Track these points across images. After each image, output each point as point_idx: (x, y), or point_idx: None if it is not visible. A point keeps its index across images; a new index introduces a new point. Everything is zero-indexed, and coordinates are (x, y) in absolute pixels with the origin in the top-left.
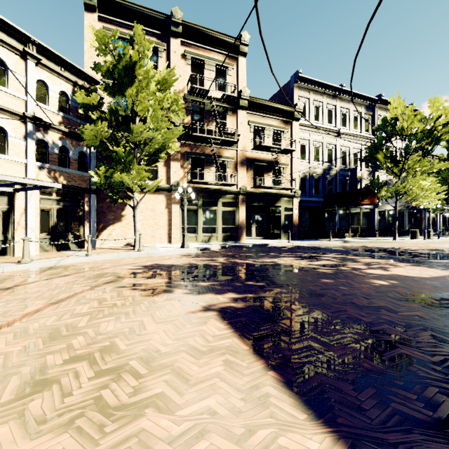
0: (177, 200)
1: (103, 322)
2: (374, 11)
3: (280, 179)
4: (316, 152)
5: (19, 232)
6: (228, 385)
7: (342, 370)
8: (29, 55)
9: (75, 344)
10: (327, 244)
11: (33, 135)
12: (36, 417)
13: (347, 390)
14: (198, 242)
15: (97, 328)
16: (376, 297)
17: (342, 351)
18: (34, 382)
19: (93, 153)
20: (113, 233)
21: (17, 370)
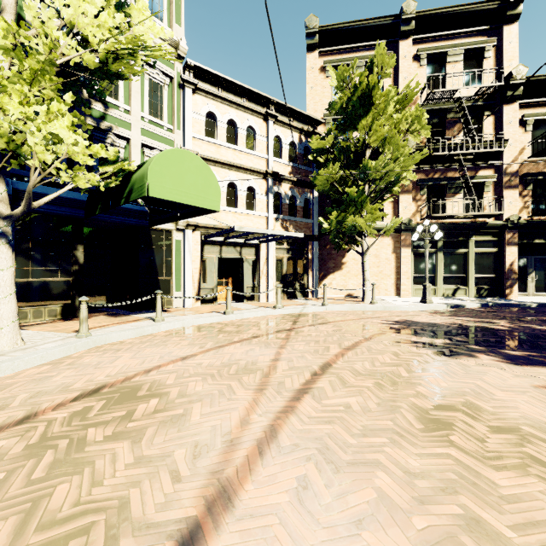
0: (408, 243)
1: (426, 376)
2: None
3: None
4: None
5: (262, 280)
6: None
7: None
8: (269, 116)
9: (424, 393)
10: None
11: (272, 189)
12: (471, 451)
13: None
14: (436, 296)
15: (428, 382)
16: None
17: None
18: (426, 418)
19: (316, 199)
20: (333, 283)
21: (396, 404)
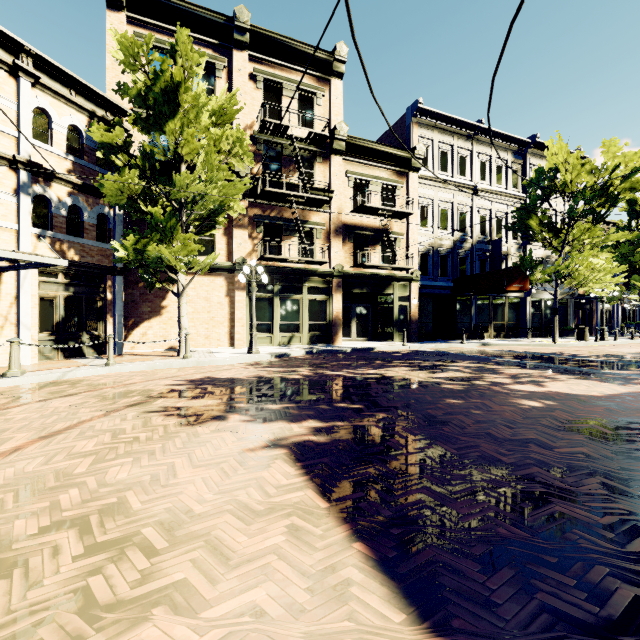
0: (243, 285)
1: (113, 466)
2: (520, 5)
3: (392, 255)
4: (443, 217)
5: (7, 331)
6: (289, 566)
7: (465, 540)
8: (21, 71)
9: (63, 502)
10: (458, 348)
11: (28, 188)
12: None
13: (471, 572)
14: (273, 345)
15: (103, 476)
16: (523, 426)
17: (468, 510)
18: None
19: (119, 216)
20: (149, 333)
21: None
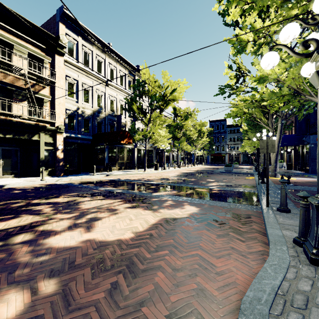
0: None
1: None
2: None
3: (35, 110)
4: (86, 94)
5: None
6: None
7: None
8: None
9: None
10: (88, 179)
11: None
12: None
13: None
14: None
15: None
16: None
17: None
18: None
19: None
20: None
21: None
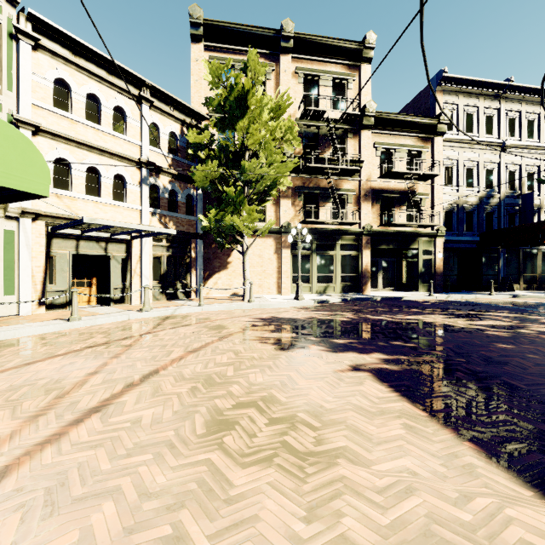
0: (288, 244)
1: (249, 373)
2: None
3: (418, 214)
4: (468, 175)
5: (135, 280)
6: (418, 449)
7: None
8: (143, 99)
9: (234, 392)
10: (487, 299)
11: (147, 180)
12: (235, 450)
13: None
14: (311, 293)
15: (247, 379)
16: None
17: None
18: (216, 421)
19: (200, 195)
20: (218, 282)
21: (195, 409)
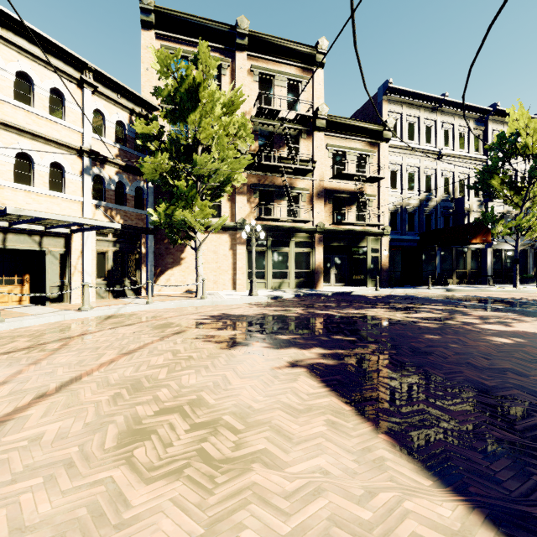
0: (243, 241)
1: (183, 375)
2: (499, 10)
3: (366, 214)
4: (410, 179)
5: (76, 277)
6: (335, 446)
7: (466, 438)
8: (85, 83)
9: (161, 396)
10: (425, 293)
11: (90, 170)
12: (143, 464)
13: (476, 459)
14: (266, 289)
15: (179, 381)
16: (498, 358)
17: (464, 417)
18: (131, 431)
19: (151, 189)
20: (171, 279)
21: (112, 419)
